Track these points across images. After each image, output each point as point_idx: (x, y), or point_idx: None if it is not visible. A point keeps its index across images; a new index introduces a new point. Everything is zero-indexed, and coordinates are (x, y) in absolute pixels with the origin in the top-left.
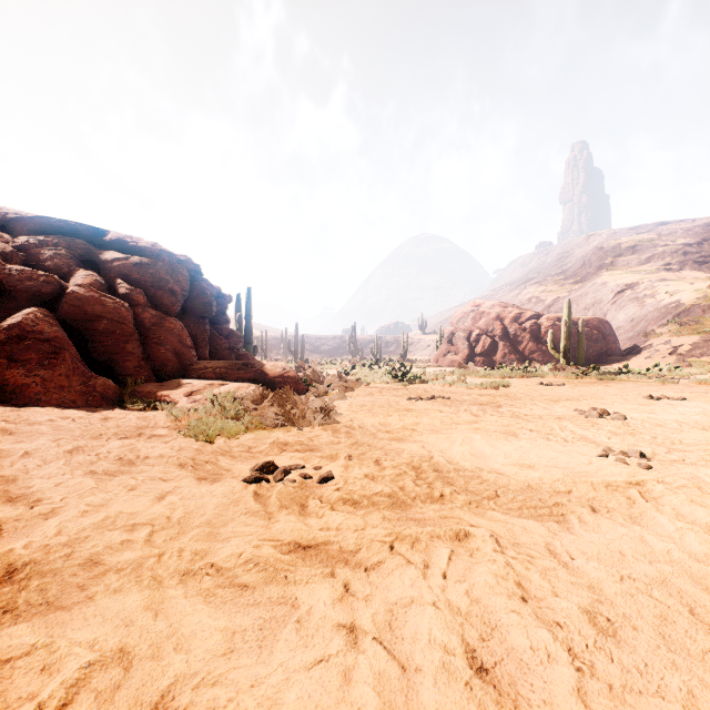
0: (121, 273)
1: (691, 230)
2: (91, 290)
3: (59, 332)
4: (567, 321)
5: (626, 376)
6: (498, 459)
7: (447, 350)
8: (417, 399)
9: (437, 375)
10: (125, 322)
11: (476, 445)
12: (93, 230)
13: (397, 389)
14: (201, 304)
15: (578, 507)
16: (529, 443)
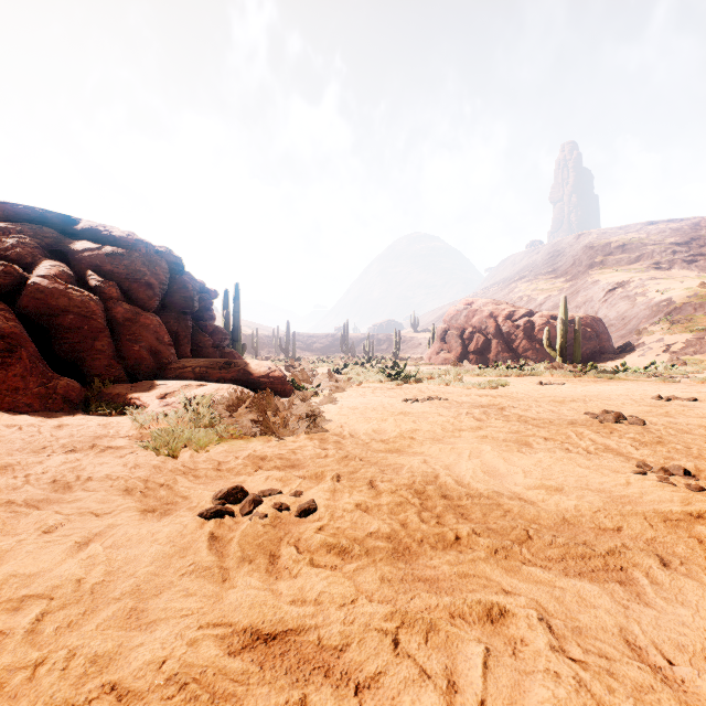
0: (92, 264)
1: (679, 229)
2: (56, 281)
3: (16, 327)
4: (563, 318)
5: (624, 375)
6: (517, 479)
7: (440, 347)
8: (413, 401)
9: (432, 374)
10: (94, 317)
11: (487, 459)
12: (63, 218)
13: (391, 389)
14: (182, 299)
15: (642, 557)
16: (549, 456)
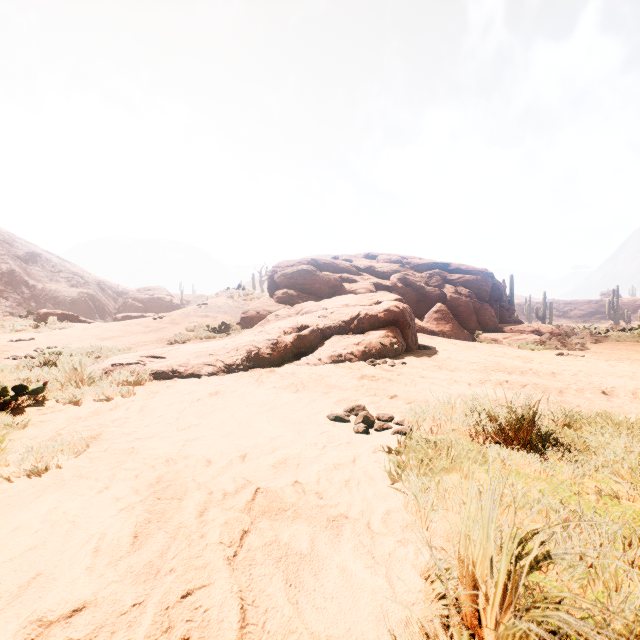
0: (462, 284)
1: None
2: (455, 294)
3: (449, 312)
4: None
5: None
6: None
7: None
8: None
9: None
10: (470, 307)
11: None
12: (445, 264)
13: None
14: (496, 295)
15: None
16: None
